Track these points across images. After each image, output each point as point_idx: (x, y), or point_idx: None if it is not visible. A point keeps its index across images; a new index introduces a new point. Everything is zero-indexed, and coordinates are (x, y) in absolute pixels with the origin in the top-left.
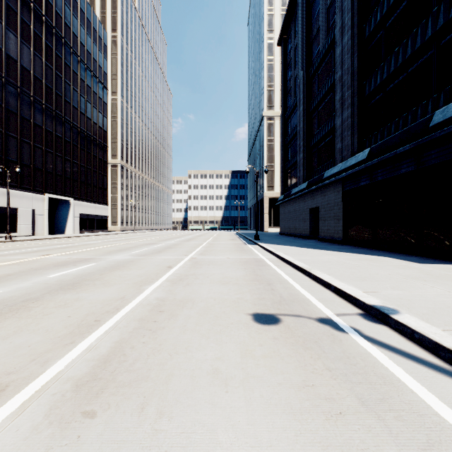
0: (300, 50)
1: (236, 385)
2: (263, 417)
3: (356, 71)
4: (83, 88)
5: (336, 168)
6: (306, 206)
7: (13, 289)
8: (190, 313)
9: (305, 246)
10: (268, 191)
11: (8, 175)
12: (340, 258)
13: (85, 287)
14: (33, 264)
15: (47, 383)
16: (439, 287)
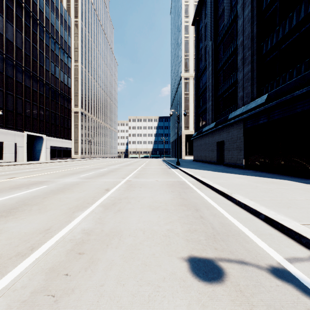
0: (209, 26)
1: None
2: None
3: (255, 36)
4: (53, 56)
5: (239, 111)
6: (214, 140)
7: None
8: (113, 258)
9: (216, 170)
10: (184, 130)
11: None
12: (250, 182)
13: (18, 214)
14: None
15: None
16: None
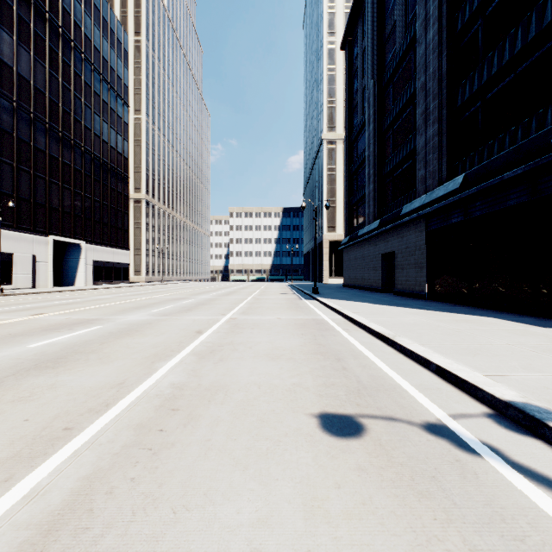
0: (370, 54)
1: None
2: None
3: (445, 75)
4: (98, 104)
5: (418, 201)
6: (377, 251)
7: None
8: (219, 414)
9: (379, 302)
10: (328, 233)
11: None
12: (430, 320)
13: (71, 365)
14: (15, 327)
15: None
16: None
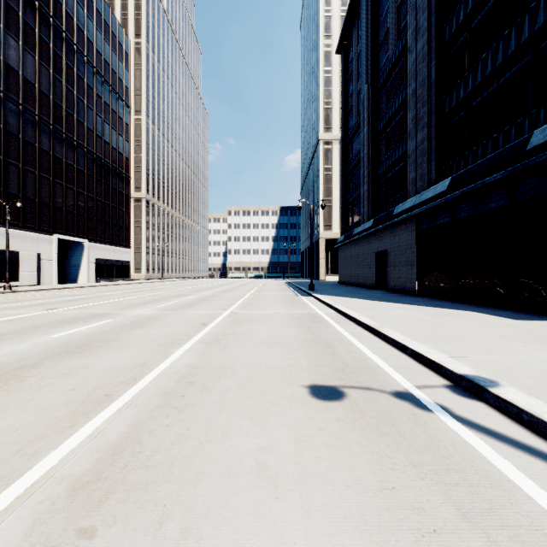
0: (364, 59)
1: (289, 488)
2: (328, 538)
3: (433, 83)
4: (100, 106)
5: (409, 202)
6: (371, 249)
7: (5, 353)
8: (228, 385)
9: (371, 298)
10: (324, 231)
11: (7, 211)
12: (416, 313)
13: (96, 350)
14: (34, 320)
15: (33, 485)
16: (545, 350)
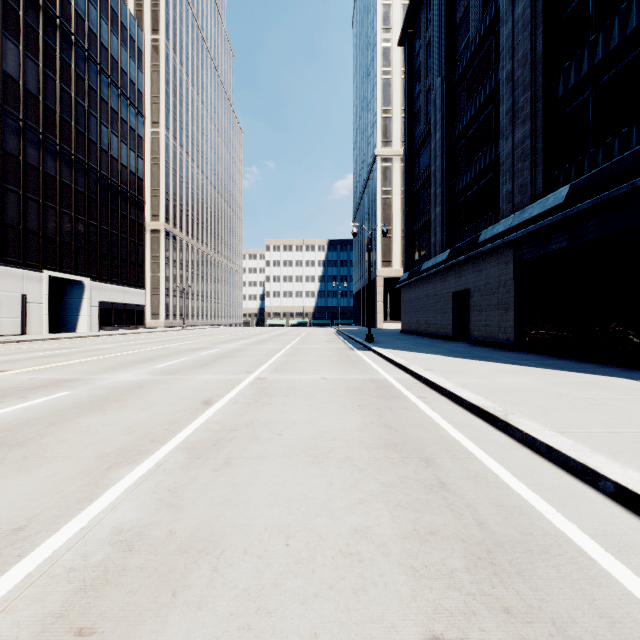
0: (436, 45)
1: None
2: None
3: (540, 58)
4: (106, 113)
5: (502, 224)
6: (446, 289)
7: None
8: None
9: (455, 355)
10: (382, 268)
11: None
12: (540, 382)
13: None
14: None
15: None
16: None
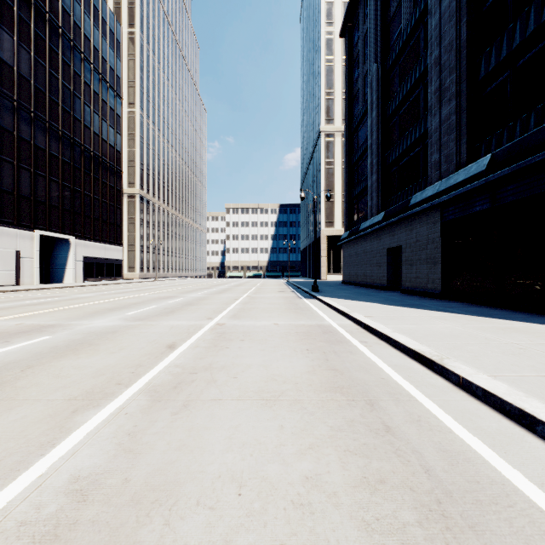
0: (372, 36)
1: None
2: None
3: (464, 44)
4: (88, 95)
5: (431, 189)
6: (381, 245)
7: None
8: None
9: (390, 303)
10: (326, 228)
11: None
12: (468, 328)
13: None
14: None
15: None
16: None
